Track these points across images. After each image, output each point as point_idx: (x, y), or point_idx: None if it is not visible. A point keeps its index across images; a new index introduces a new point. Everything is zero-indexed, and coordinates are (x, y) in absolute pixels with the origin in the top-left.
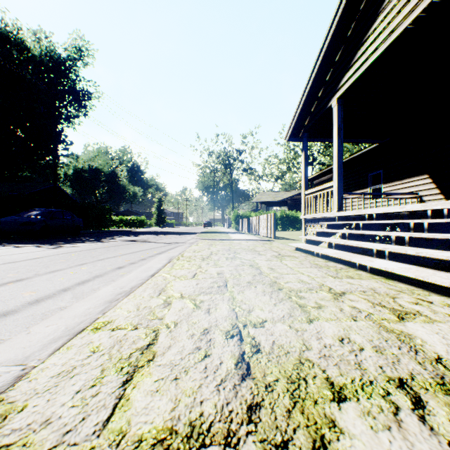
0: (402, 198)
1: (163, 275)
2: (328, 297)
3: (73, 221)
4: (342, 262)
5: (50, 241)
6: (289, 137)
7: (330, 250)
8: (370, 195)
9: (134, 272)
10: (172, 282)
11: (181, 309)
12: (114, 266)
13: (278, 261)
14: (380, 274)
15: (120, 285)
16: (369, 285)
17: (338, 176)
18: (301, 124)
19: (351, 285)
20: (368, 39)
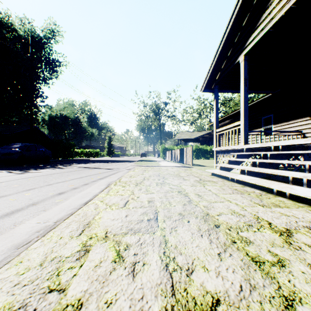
0: (290, 135)
1: (96, 202)
2: (277, 239)
3: (44, 153)
4: (256, 187)
5: (23, 167)
6: (204, 88)
7: (244, 176)
8: (263, 133)
9: (71, 199)
10: (102, 212)
11: (98, 263)
12: (56, 191)
13: (202, 187)
14: (301, 201)
15: (46, 217)
16: (305, 217)
17: (245, 116)
18: (213, 78)
19: (286, 217)
20: (273, 2)
